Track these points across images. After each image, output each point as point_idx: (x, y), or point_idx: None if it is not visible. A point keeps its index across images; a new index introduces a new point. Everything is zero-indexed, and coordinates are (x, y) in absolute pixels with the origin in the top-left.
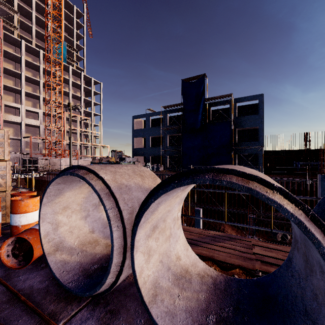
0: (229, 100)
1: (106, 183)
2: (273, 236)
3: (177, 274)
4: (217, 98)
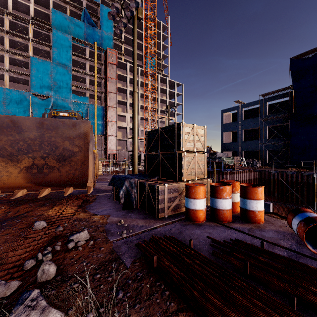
0: None
1: None
2: None
3: None
4: None
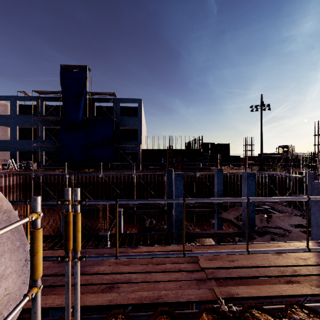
0: (113, 99)
1: None
2: (143, 223)
3: None
4: (101, 94)
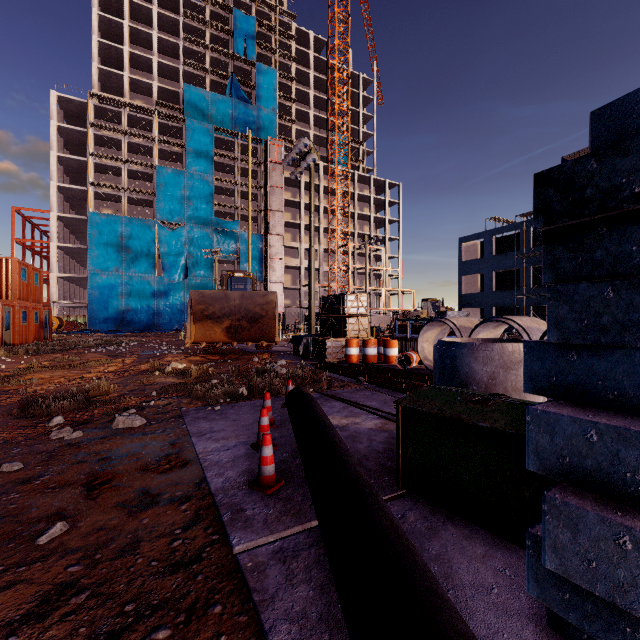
0: None
1: (455, 324)
2: None
3: None
4: None
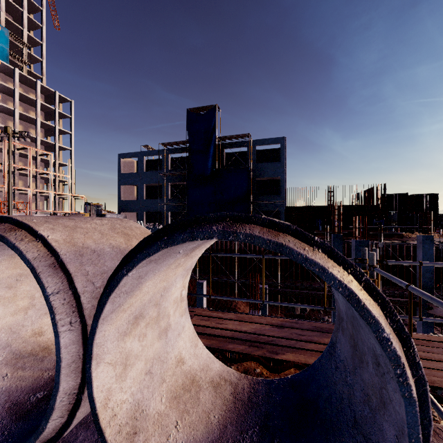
0: (247, 142)
1: None
2: (291, 309)
3: (23, 352)
4: (232, 137)
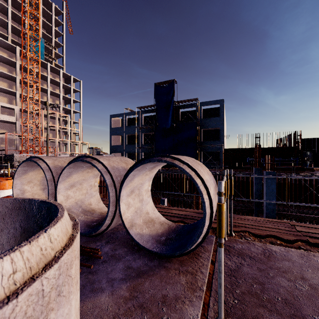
0: (196, 104)
1: (48, 164)
2: None
3: (86, 210)
4: (185, 101)
